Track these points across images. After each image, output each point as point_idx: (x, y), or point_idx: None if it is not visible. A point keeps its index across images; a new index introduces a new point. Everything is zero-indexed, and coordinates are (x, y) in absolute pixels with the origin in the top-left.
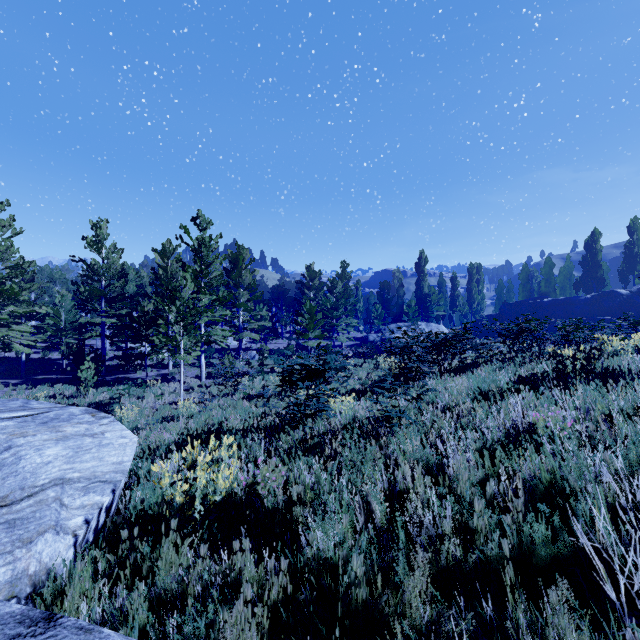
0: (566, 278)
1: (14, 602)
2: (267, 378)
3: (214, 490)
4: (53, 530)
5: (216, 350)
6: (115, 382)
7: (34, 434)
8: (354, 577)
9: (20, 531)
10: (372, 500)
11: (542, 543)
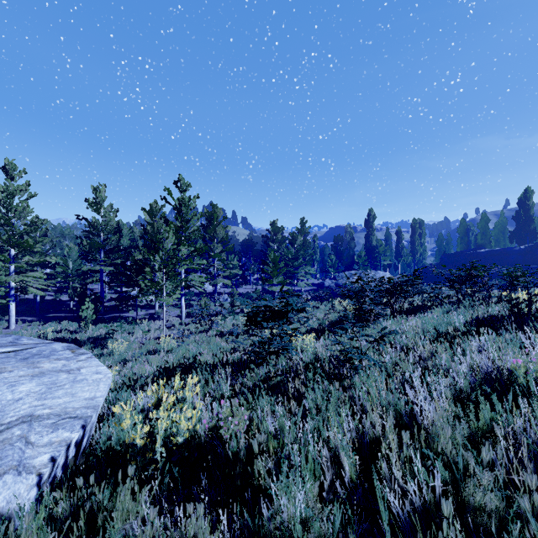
0: (500, 231)
1: None
2: (237, 318)
3: (176, 432)
4: (14, 471)
5: (195, 294)
6: (111, 320)
7: (11, 370)
8: None
9: None
10: (340, 452)
11: None
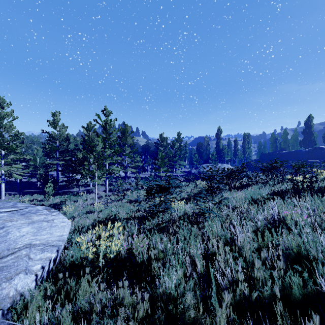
0: (294, 140)
1: (0, 312)
2: (139, 192)
3: (110, 251)
4: (24, 272)
5: (114, 177)
6: (63, 193)
7: (16, 220)
8: (186, 307)
9: (5, 273)
10: (195, 259)
11: (297, 288)
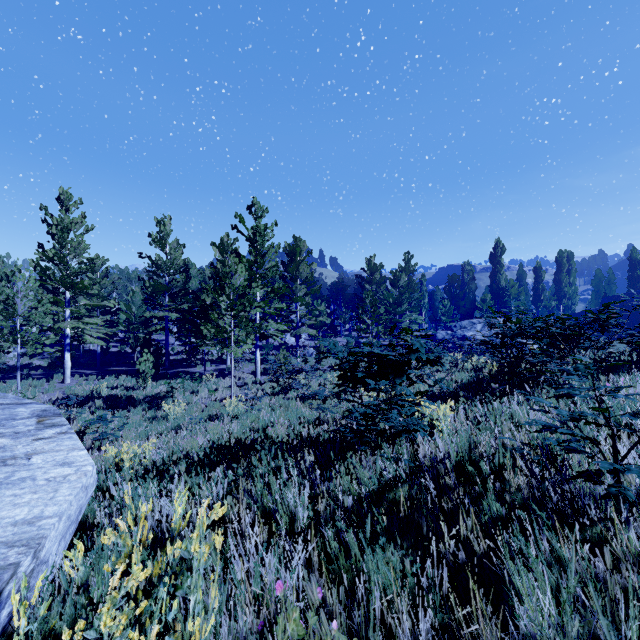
0: None
1: None
2: (324, 376)
3: None
4: None
5: (275, 347)
6: (175, 375)
7: None
8: None
9: None
10: None
11: None
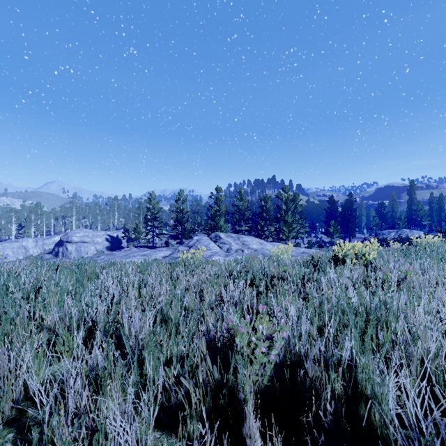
0: None
1: None
2: None
3: None
4: None
5: None
6: None
7: None
8: None
9: None
10: None
11: None
